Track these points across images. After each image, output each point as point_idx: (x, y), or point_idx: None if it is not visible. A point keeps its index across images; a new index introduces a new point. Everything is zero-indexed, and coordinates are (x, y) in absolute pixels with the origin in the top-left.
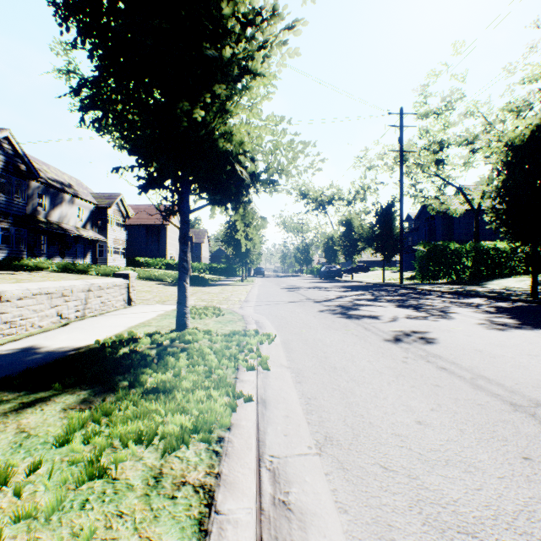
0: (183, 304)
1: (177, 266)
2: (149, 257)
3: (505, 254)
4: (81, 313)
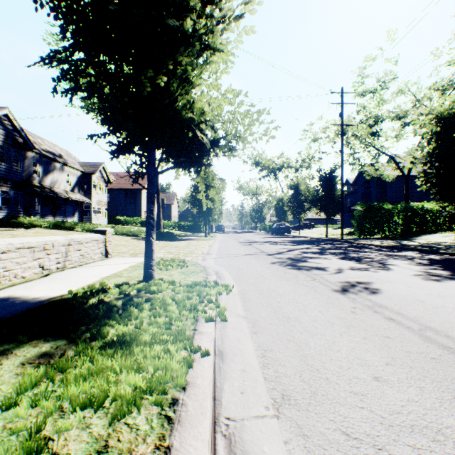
0: (149, 257)
1: None
2: (127, 216)
3: (432, 213)
4: (62, 264)
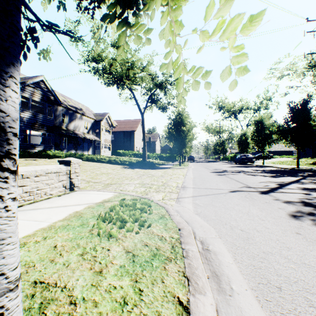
0: None
1: (140, 155)
2: (125, 150)
3: None
4: None
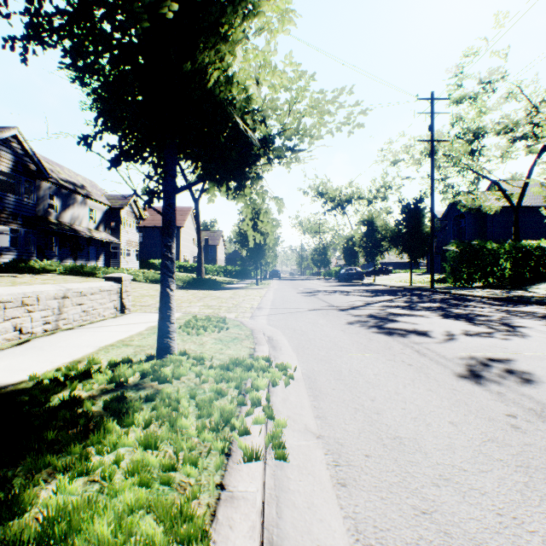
0: (165, 320)
1: (191, 269)
2: None
3: None
4: (52, 325)
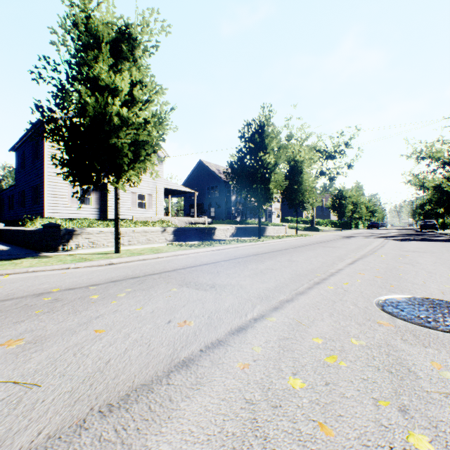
0: (296, 230)
1: (309, 222)
2: (292, 216)
3: None
4: (276, 233)
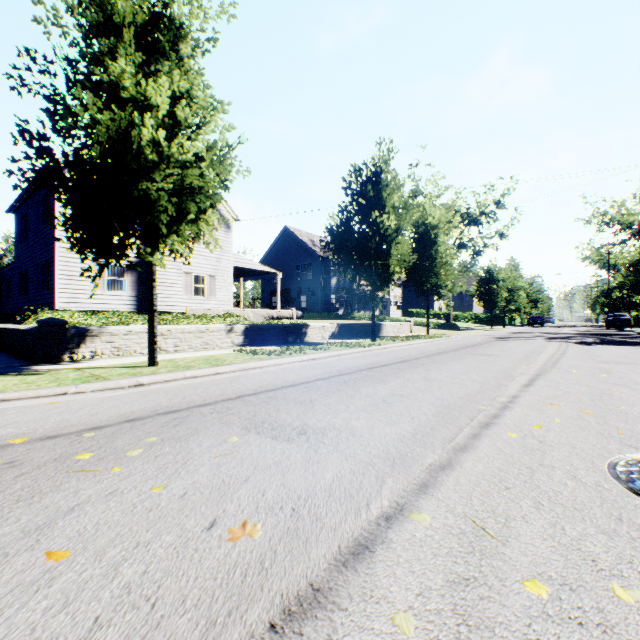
0: (427, 328)
1: (443, 316)
2: (418, 308)
3: None
4: (398, 333)
